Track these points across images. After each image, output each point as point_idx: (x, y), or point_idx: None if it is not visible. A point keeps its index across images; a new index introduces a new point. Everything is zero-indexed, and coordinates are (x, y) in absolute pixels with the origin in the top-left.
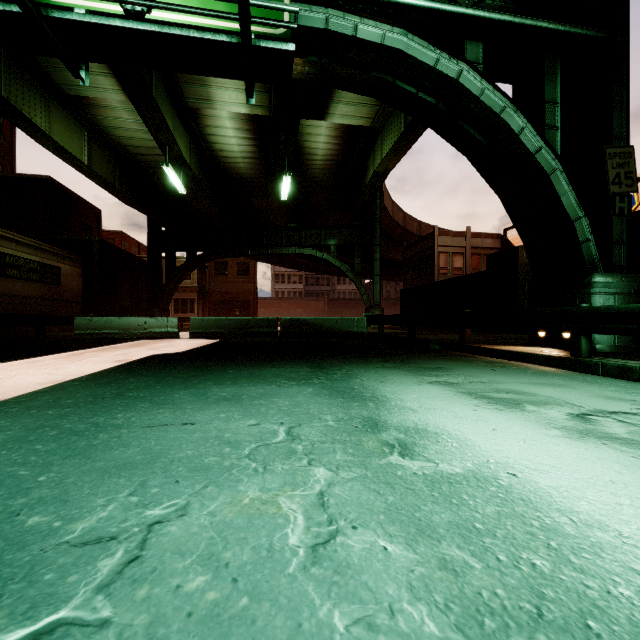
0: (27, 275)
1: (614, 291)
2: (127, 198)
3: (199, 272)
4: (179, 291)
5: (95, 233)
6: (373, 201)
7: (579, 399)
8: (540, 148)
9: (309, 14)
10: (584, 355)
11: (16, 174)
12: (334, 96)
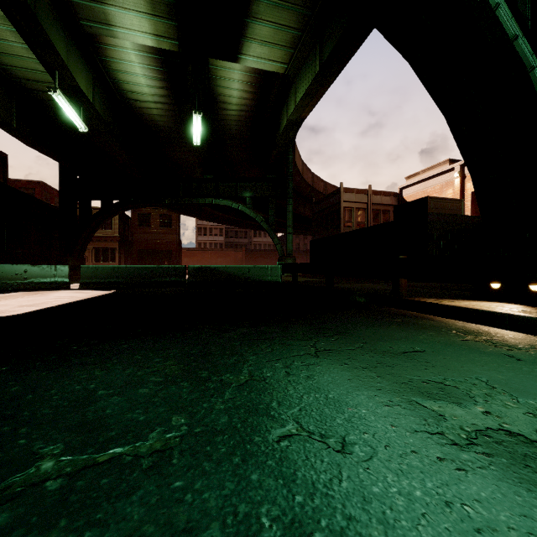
0: None
1: None
2: (27, 138)
3: (121, 223)
4: (100, 240)
5: (0, 178)
6: (286, 157)
7: None
8: (516, 36)
9: None
10: None
11: None
12: (247, 32)
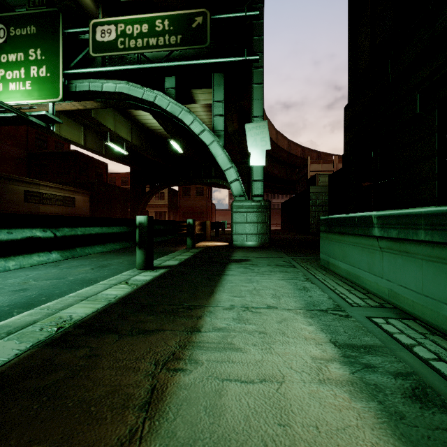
0: (55, 202)
1: (245, 210)
2: (110, 158)
3: (170, 195)
4: (157, 207)
5: (105, 176)
6: None
7: (77, 262)
8: (205, 130)
9: (82, 84)
10: (188, 247)
11: (61, 150)
12: (192, 90)
